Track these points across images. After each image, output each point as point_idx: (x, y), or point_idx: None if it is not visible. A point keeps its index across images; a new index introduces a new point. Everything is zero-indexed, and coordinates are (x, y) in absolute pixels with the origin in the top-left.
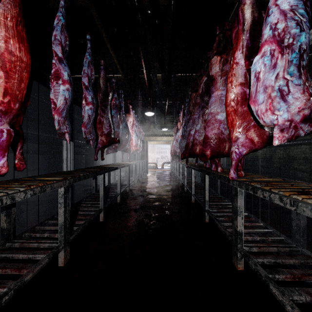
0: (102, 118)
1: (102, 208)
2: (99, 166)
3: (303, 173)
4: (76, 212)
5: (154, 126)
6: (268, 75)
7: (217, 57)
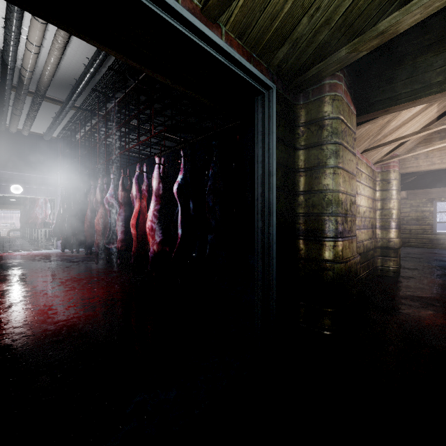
0: None
1: None
2: None
3: None
4: None
5: None
6: (39, 211)
7: None
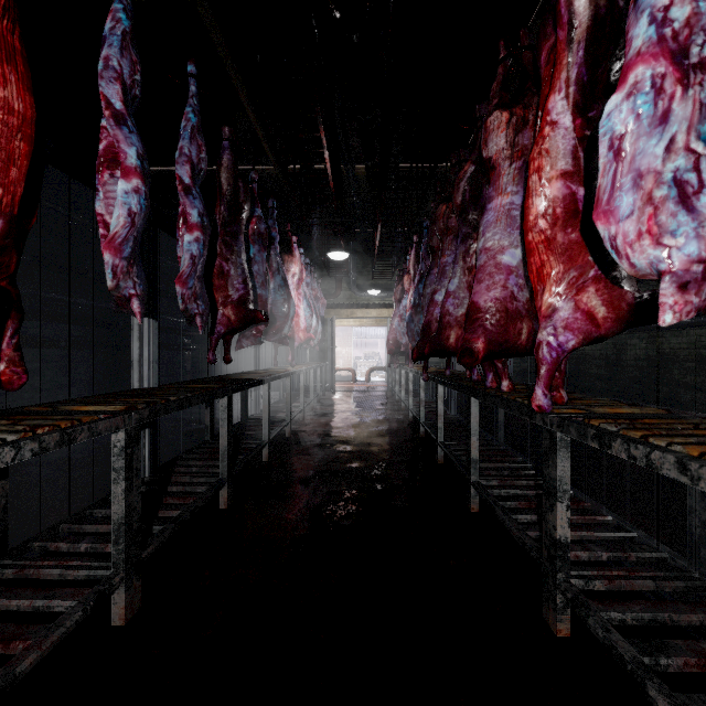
0: (225, 263)
1: (224, 478)
2: (219, 377)
3: (695, 394)
4: (163, 487)
5: (349, 285)
6: (647, 141)
7: (501, 113)
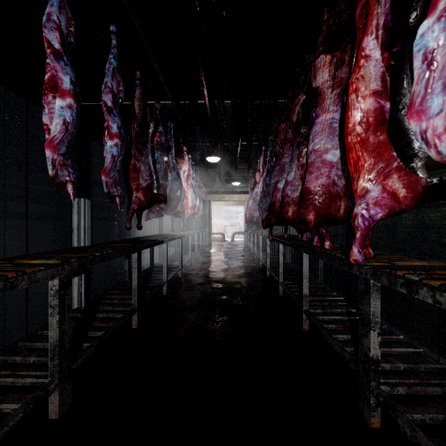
0: (137, 162)
1: (135, 308)
2: (134, 239)
3: None
4: (93, 314)
5: (220, 179)
6: None
7: (325, 56)
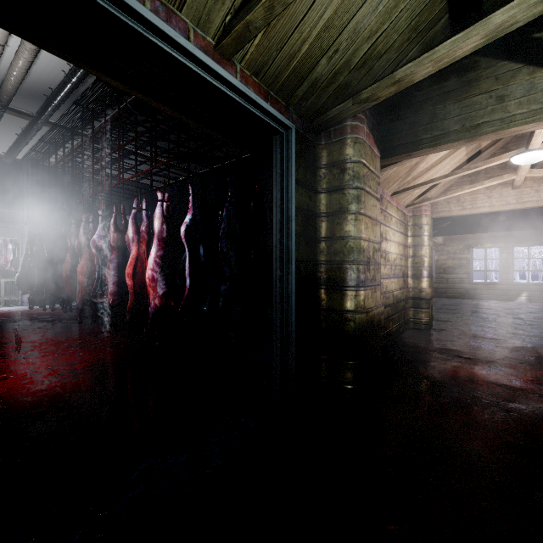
0: None
1: None
2: None
3: None
4: None
5: None
6: None
7: None
